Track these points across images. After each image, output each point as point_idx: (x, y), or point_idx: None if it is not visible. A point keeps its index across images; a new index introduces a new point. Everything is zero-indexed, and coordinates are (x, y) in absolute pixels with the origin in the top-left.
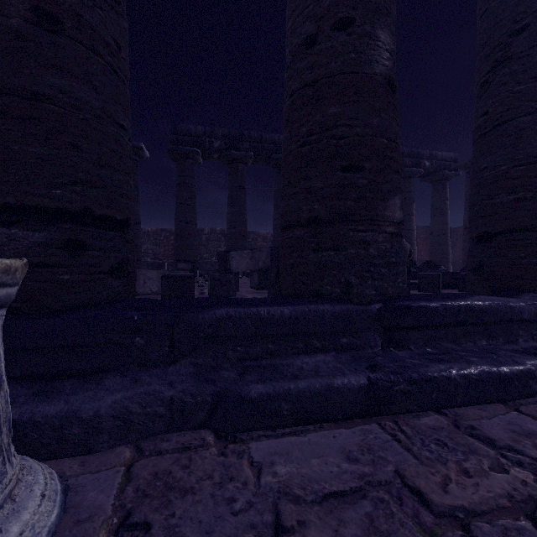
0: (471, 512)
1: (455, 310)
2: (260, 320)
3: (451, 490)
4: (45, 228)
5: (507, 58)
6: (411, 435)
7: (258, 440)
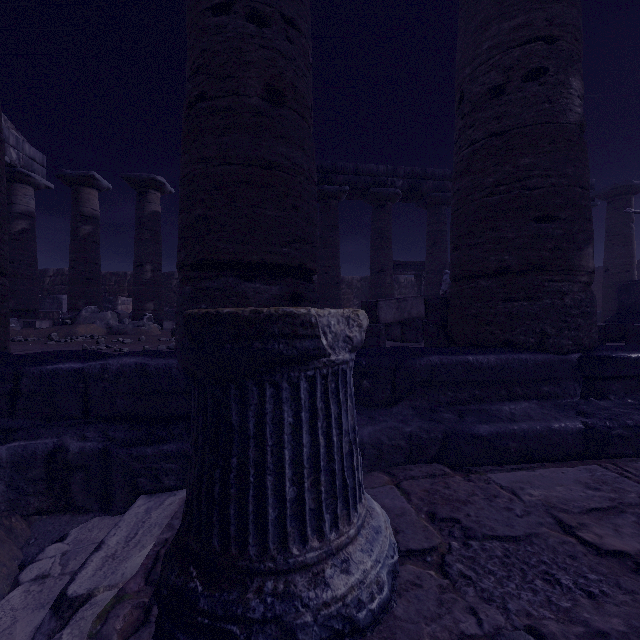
0: None
1: None
2: (469, 368)
3: None
4: (277, 282)
5: None
6: (637, 474)
7: (493, 472)
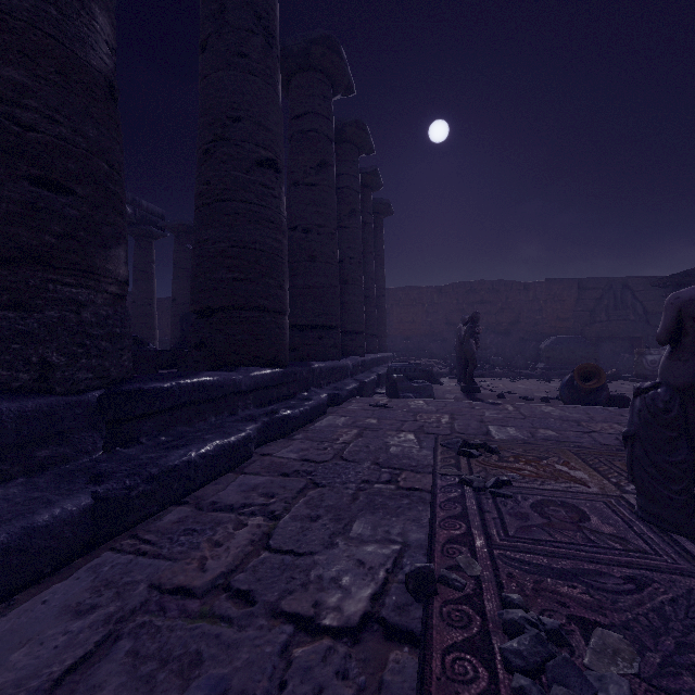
0: (229, 572)
1: (189, 389)
2: None
3: (210, 566)
4: None
5: (226, 138)
6: (158, 540)
7: None
